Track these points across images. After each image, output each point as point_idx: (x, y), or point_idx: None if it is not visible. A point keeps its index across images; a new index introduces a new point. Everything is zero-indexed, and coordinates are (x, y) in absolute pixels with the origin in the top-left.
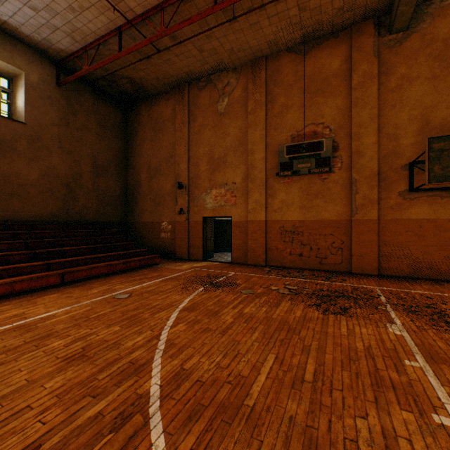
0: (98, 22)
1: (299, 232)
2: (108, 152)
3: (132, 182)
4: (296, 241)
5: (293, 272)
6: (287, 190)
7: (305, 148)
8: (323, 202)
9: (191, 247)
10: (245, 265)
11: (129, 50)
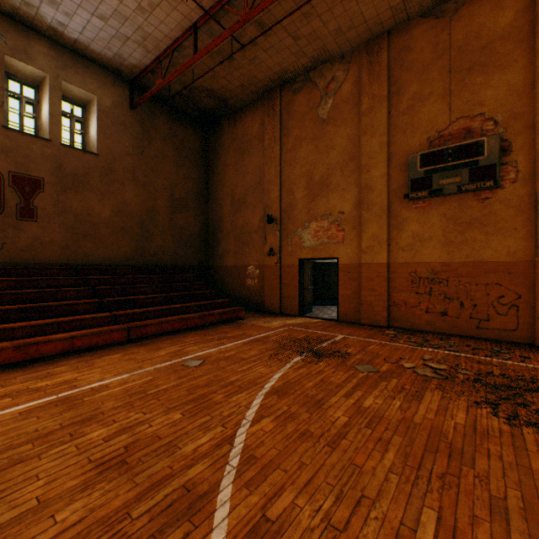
0: (170, 22)
1: (441, 280)
2: (186, 183)
3: (213, 218)
4: (436, 293)
5: (432, 339)
6: (422, 219)
7: (451, 155)
8: (482, 234)
9: (284, 298)
10: (356, 324)
11: (205, 50)
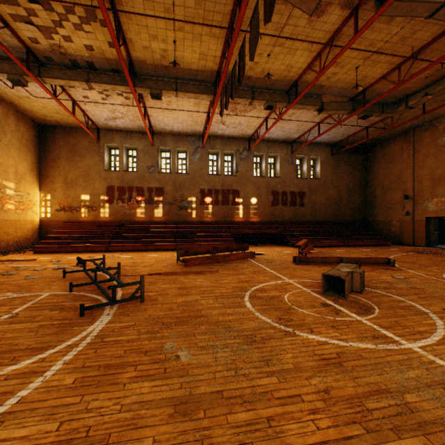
0: (355, 129)
1: None
2: (354, 181)
3: (369, 196)
4: None
5: None
6: None
7: None
8: None
9: (415, 237)
10: None
11: (372, 138)
